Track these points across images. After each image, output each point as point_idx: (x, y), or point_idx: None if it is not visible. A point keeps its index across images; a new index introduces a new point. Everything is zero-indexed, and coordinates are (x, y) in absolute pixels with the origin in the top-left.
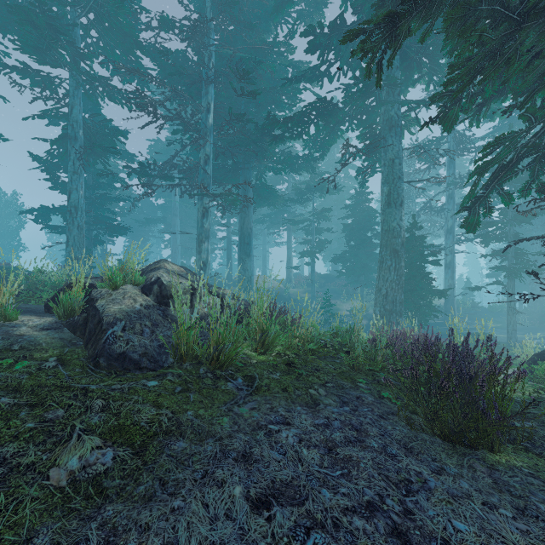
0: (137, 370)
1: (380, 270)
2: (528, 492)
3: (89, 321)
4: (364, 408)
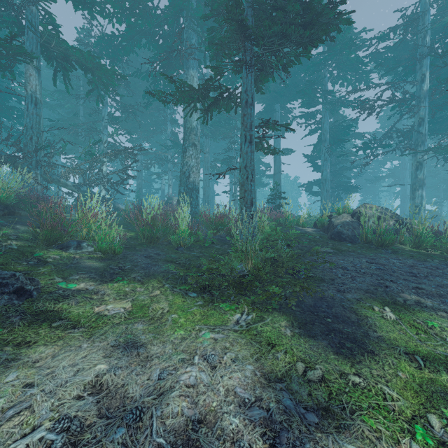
0: (344, 241)
1: None
2: None
3: (329, 226)
4: None
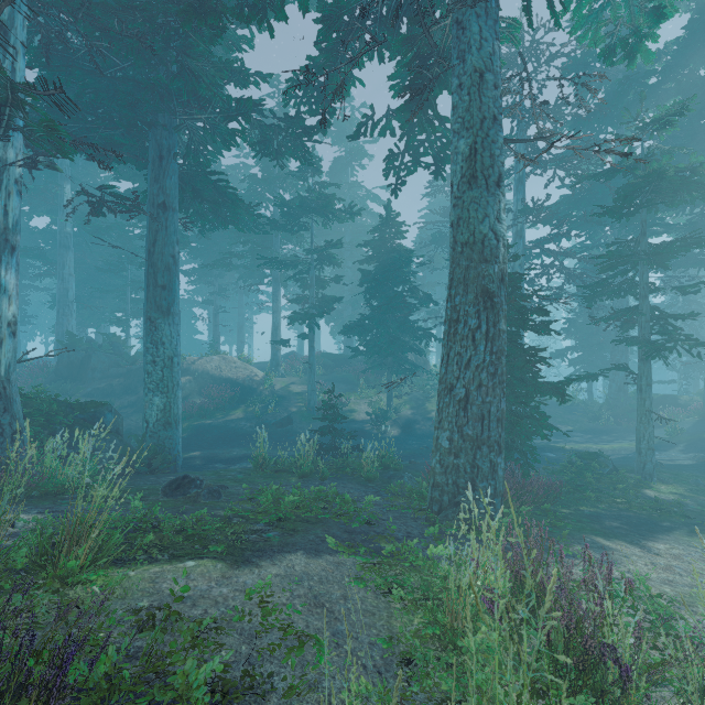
0: None
1: (450, 340)
2: None
3: None
4: None
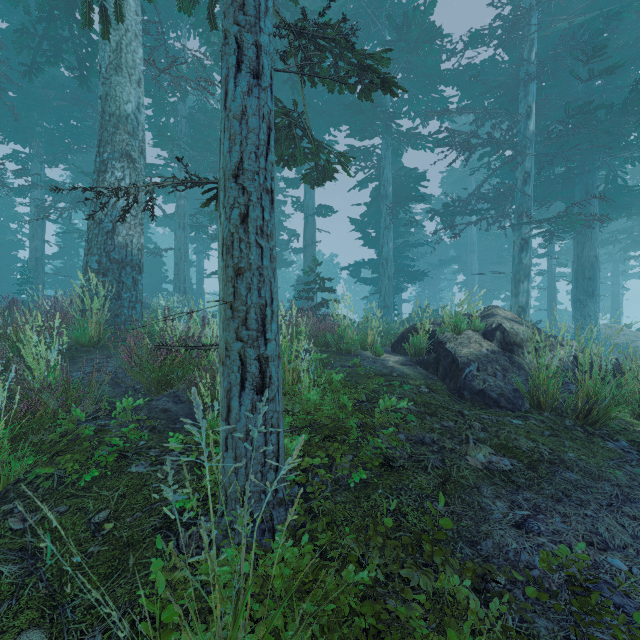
0: (496, 407)
1: None
2: None
3: (442, 360)
4: None
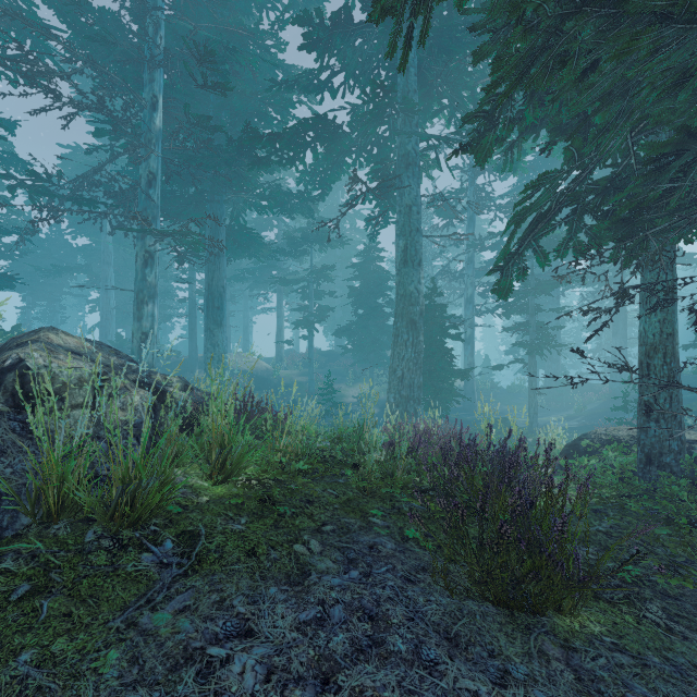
0: None
1: (395, 346)
2: (622, 687)
3: None
4: (382, 567)
